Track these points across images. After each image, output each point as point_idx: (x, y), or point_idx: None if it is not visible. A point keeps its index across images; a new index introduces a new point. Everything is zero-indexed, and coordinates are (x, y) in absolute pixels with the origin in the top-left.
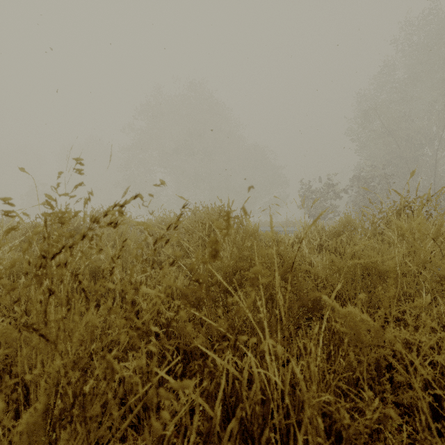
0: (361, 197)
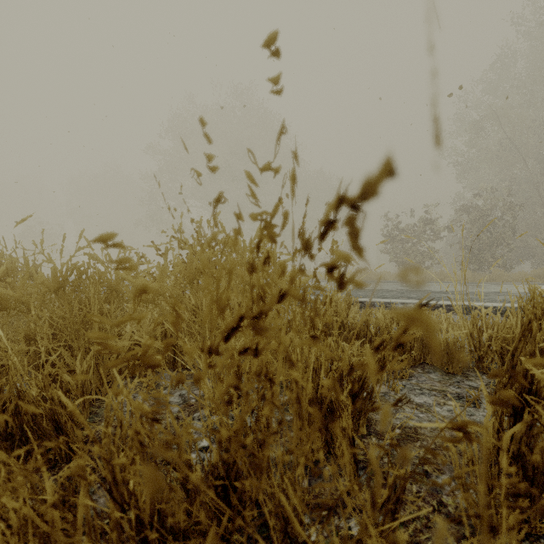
0: (473, 237)
